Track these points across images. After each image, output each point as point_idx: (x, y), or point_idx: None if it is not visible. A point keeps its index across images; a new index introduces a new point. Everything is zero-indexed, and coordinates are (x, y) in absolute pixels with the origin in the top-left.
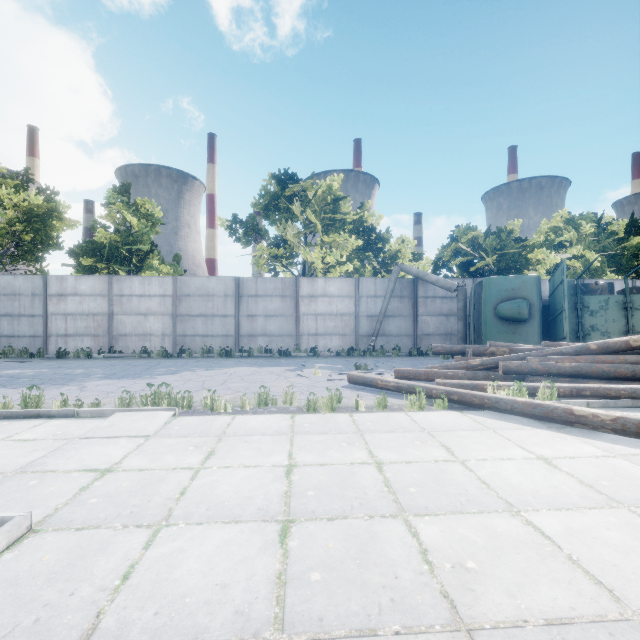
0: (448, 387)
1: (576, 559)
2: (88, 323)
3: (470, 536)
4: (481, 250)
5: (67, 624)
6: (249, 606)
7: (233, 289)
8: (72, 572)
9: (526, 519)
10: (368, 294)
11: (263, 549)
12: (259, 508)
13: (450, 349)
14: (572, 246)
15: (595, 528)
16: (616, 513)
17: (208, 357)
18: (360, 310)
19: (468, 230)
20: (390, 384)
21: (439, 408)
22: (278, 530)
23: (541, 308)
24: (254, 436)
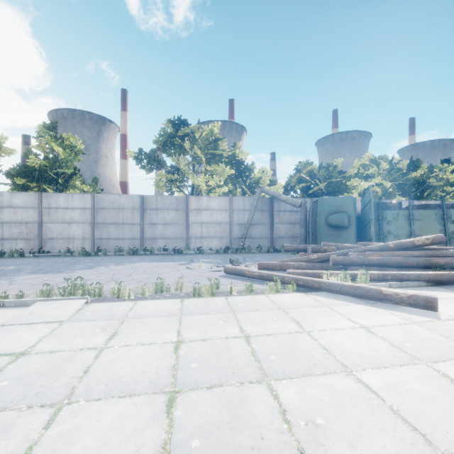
0: (296, 275)
1: (396, 409)
2: (21, 229)
3: (318, 395)
4: (316, 179)
5: None
6: None
7: (139, 204)
8: None
9: (357, 377)
10: (239, 208)
11: (152, 420)
12: (151, 381)
13: (296, 247)
14: (375, 177)
15: (406, 382)
16: (419, 368)
17: (119, 255)
18: (233, 220)
19: (307, 164)
20: (255, 274)
21: (290, 291)
22: (165, 401)
23: (356, 219)
24: (151, 318)
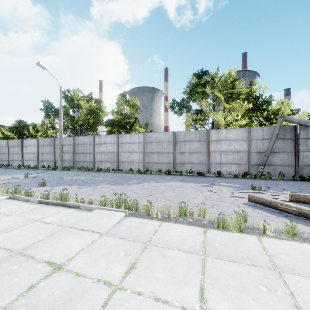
0: None
1: None
2: (109, 156)
3: None
4: None
5: None
6: None
7: (172, 138)
8: None
9: None
10: (257, 138)
11: None
12: None
13: None
14: None
15: None
16: None
17: (159, 174)
18: (251, 148)
19: None
20: (291, 208)
21: None
22: None
23: None
24: (171, 250)
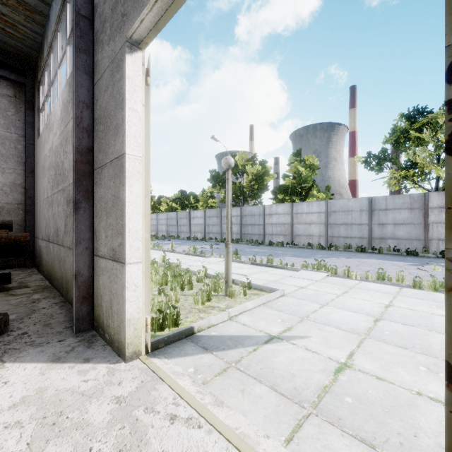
0: None
1: None
2: (281, 228)
3: None
4: None
5: (300, 314)
6: (356, 328)
7: (366, 206)
8: (298, 306)
9: None
10: None
11: (365, 321)
12: (366, 312)
13: None
14: None
15: None
16: None
17: (348, 251)
18: None
19: None
20: None
21: None
22: (374, 319)
23: None
24: (371, 291)
